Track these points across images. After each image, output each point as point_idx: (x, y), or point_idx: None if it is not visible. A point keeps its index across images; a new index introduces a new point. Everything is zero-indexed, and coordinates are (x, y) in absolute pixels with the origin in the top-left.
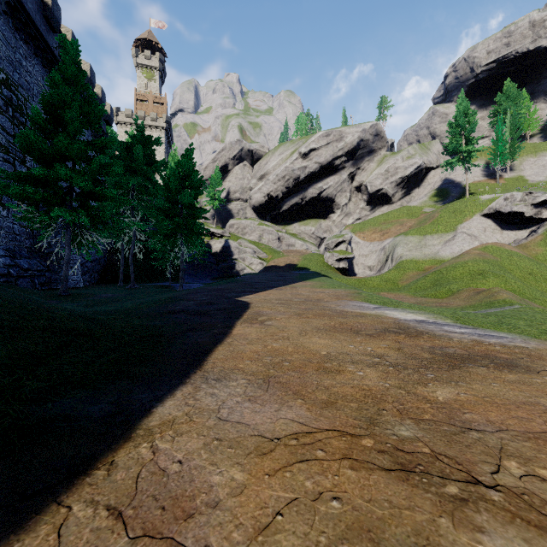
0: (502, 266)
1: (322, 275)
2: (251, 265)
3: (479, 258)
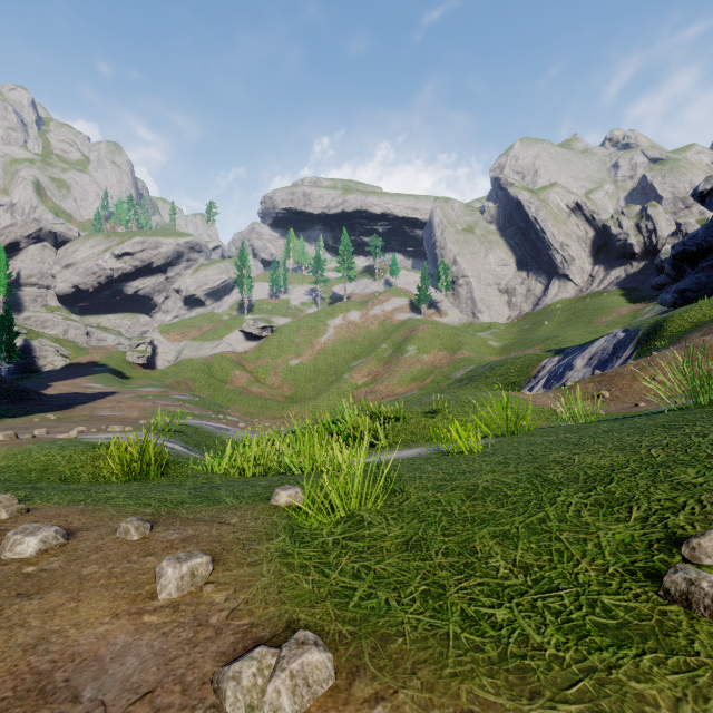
0: (211, 365)
1: (115, 371)
2: (54, 362)
3: (204, 361)
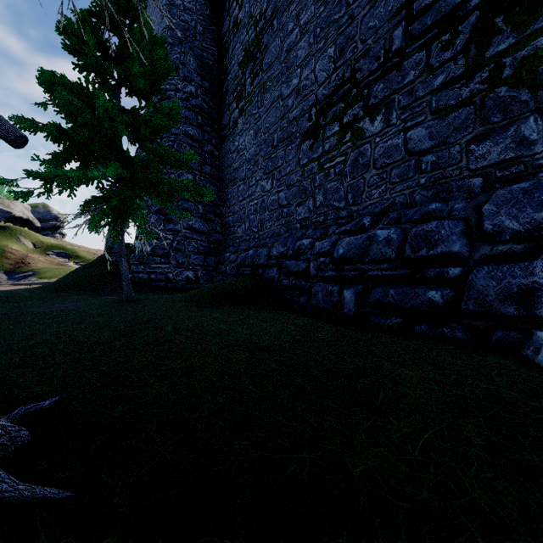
0: None
1: None
2: None
3: None
